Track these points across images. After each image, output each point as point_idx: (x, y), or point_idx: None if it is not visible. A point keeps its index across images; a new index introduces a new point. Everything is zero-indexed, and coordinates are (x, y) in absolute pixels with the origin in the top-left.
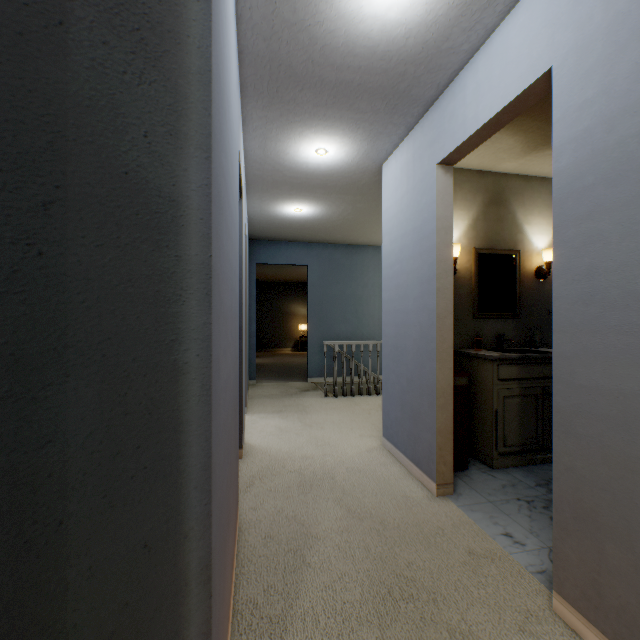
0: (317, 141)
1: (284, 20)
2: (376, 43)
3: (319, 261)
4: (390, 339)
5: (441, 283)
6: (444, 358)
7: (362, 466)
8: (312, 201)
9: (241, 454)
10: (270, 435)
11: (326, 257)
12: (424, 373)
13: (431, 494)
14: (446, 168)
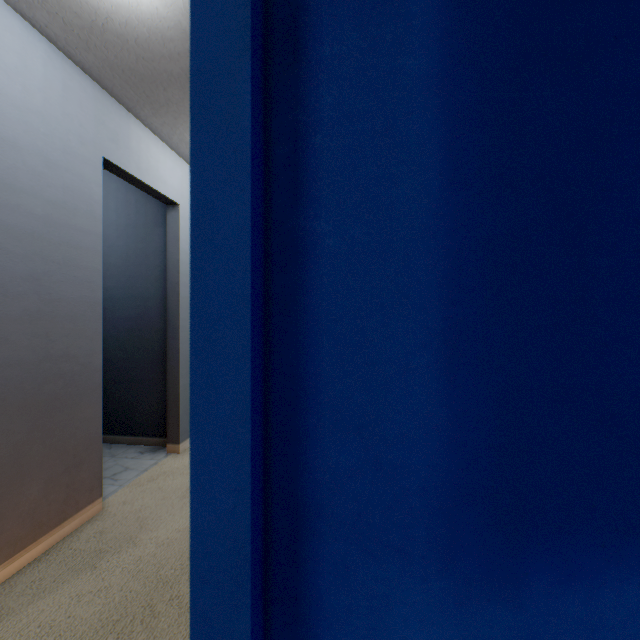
0: None
1: (80, 27)
2: (175, 20)
3: None
4: None
5: None
6: None
7: None
8: None
9: (178, 449)
10: None
11: None
12: None
13: None
14: None
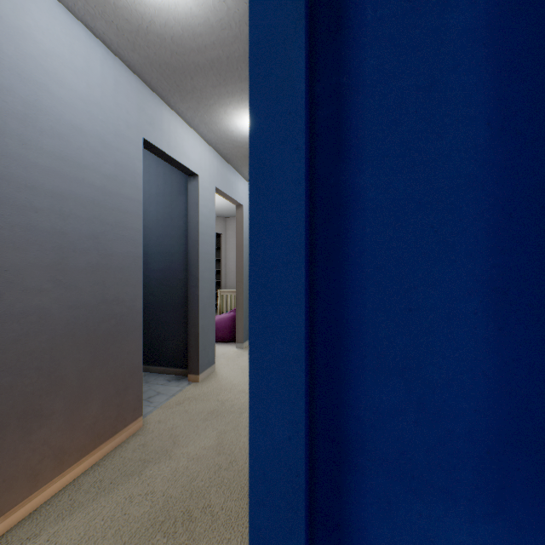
0: (244, 115)
1: (129, 31)
2: (205, 17)
3: None
4: None
5: None
6: None
7: None
8: None
9: (197, 379)
10: (238, 368)
11: None
12: None
13: None
14: None
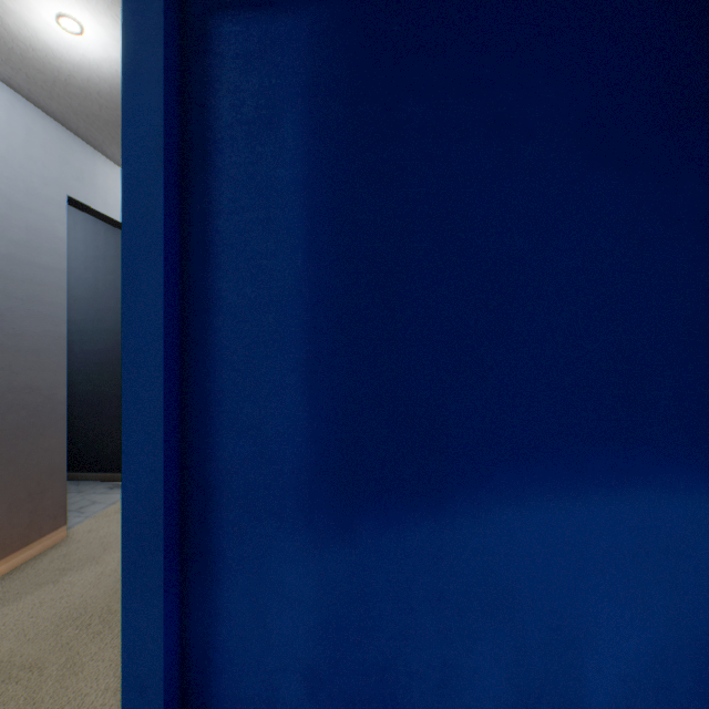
0: None
1: (44, 81)
2: None
3: None
4: None
5: None
6: None
7: None
8: None
9: None
10: None
11: None
12: None
13: None
14: None
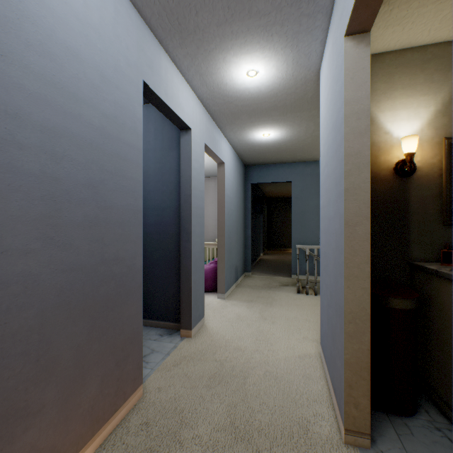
0: (242, 63)
1: None
2: None
3: (302, 177)
4: (322, 247)
5: (351, 182)
6: (355, 275)
7: (282, 373)
8: (273, 124)
9: (190, 334)
10: (226, 321)
11: (308, 173)
12: (337, 289)
13: (338, 437)
14: (358, 37)
